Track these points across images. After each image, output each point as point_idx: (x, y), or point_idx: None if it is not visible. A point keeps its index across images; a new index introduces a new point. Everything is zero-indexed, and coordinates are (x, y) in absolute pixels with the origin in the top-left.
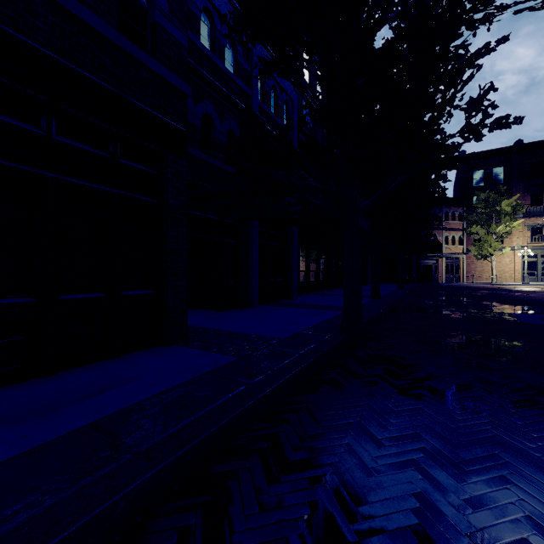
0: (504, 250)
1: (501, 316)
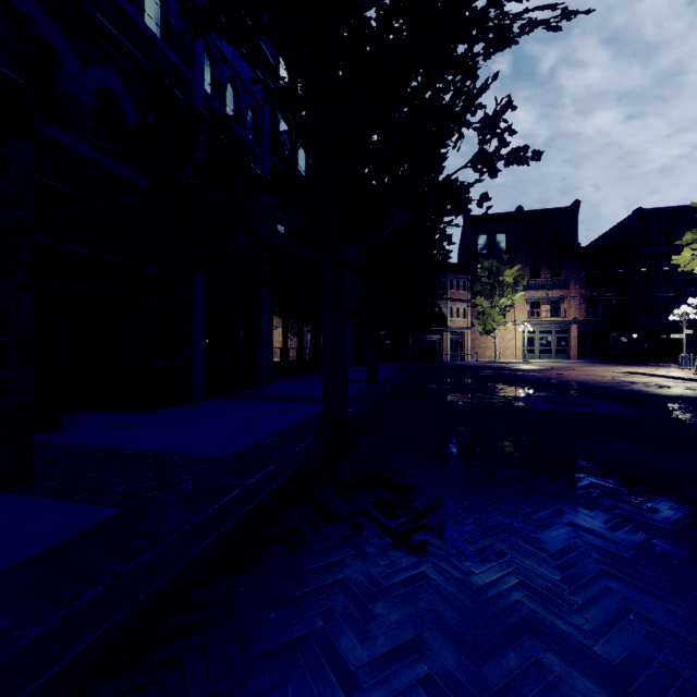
0: (506, 325)
1: (510, 401)
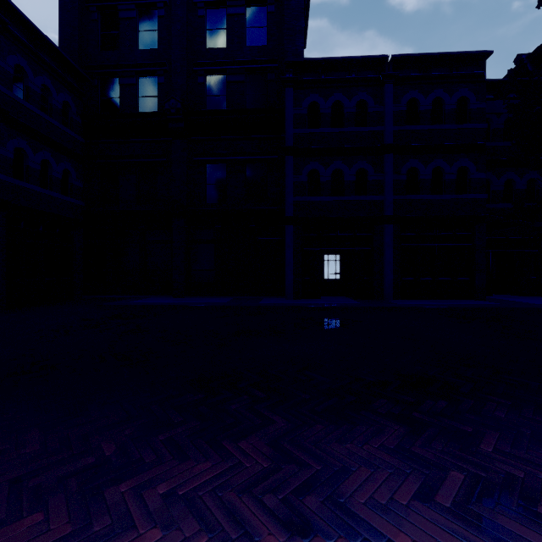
0: None
1: None
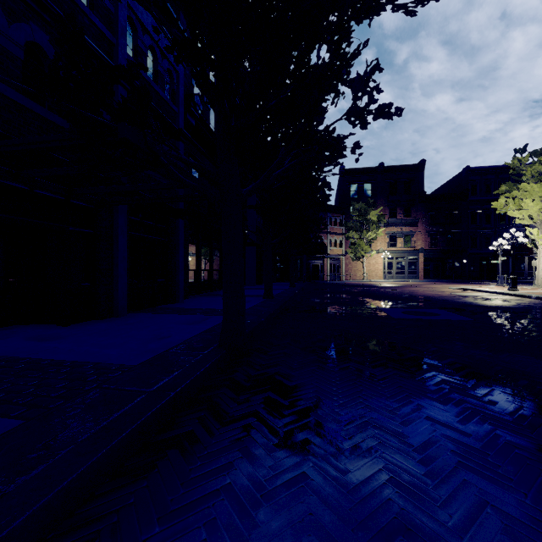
0: (372, 253)
1: (375, 312)
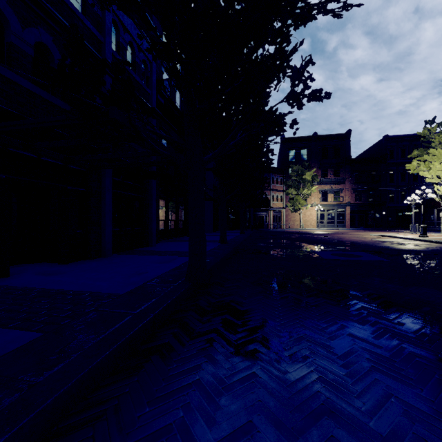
0: (307, 206)
1: (309, 254)
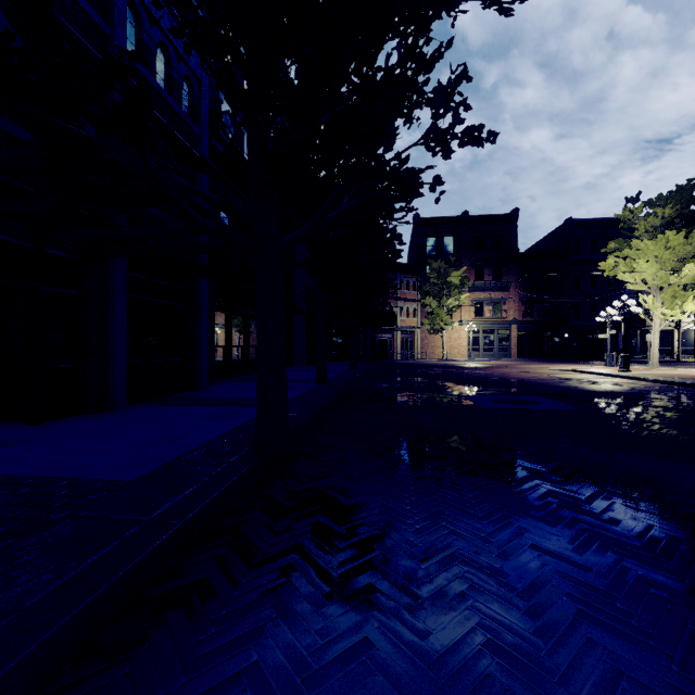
0: (454, 324)
1: (459, 400)
